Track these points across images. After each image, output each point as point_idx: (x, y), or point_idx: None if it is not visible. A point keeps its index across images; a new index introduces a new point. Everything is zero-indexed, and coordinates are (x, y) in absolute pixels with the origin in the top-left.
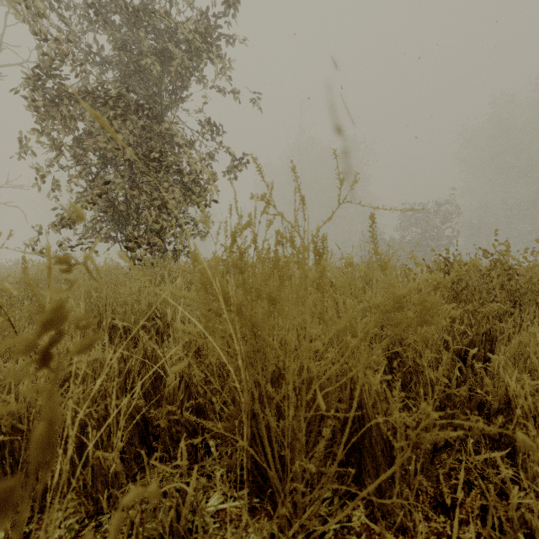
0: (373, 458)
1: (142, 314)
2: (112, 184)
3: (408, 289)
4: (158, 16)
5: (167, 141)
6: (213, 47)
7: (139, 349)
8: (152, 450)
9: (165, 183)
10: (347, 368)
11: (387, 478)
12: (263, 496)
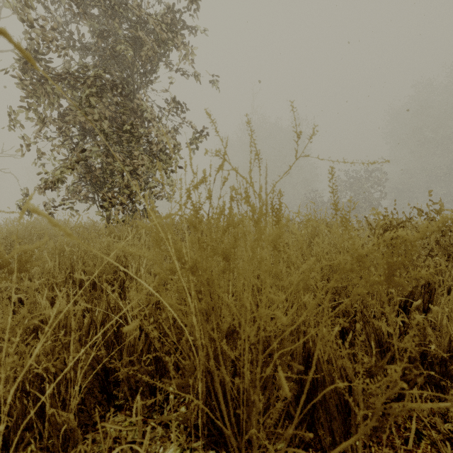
0: (327, 412)
1: (111, 266)
2: (90, 153)
3: (372, 247)
4: (129, 6)
5: (137, 115)
6: (177, 34)
7: (102, 301)
8: (113, 398)
9: (135, 151)
10: (300, 322)
11: (342, 434)
12: (218, 449)
